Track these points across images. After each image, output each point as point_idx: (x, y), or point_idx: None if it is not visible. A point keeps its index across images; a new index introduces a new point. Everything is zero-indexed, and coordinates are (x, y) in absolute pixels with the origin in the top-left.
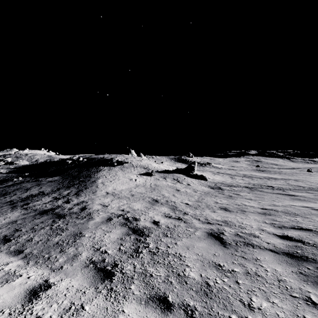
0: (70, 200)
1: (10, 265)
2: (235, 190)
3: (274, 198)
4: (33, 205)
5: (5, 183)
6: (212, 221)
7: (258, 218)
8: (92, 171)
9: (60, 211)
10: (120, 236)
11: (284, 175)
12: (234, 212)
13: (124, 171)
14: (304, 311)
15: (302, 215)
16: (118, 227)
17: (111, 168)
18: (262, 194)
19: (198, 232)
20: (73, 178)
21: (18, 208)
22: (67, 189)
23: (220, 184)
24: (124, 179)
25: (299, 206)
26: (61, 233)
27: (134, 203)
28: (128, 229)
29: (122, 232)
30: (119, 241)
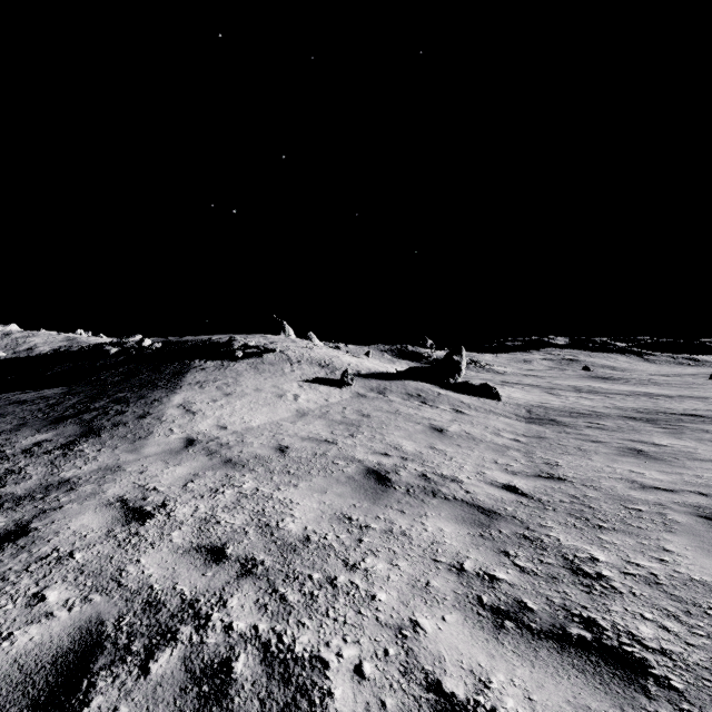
0: (9, 478)
1: None
2: (612, 426)
3: None
4: None
5: None
6: None
7: None
8: (167, 371)
9: None
10: None
11: (671, 387)
12: None
13: (262, 373)
14: None
15: None
16: None
17: (225, 365)
18: None
19: None
20: (101, 391)
21: None
22: (49, 427)
23: (542, 409)
24: (261, 395)
25: None
26: None
27: (287, 491)
28: None
29: None
30: None
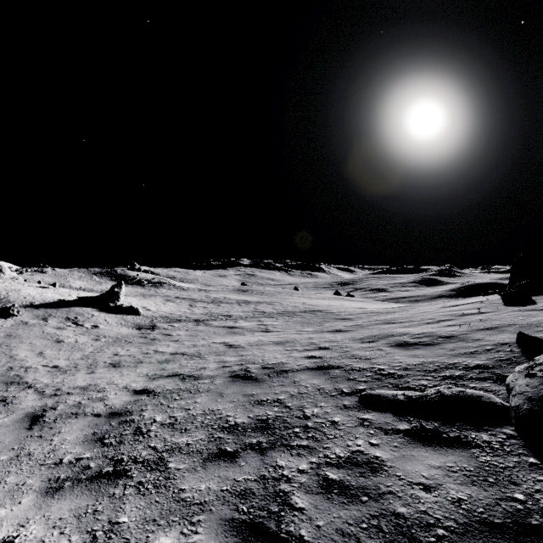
0: None
1: None
2: (175, 327)
3: (208, 335)
4: None
5: None
6: (66, 390)
7: (147, 370)
8: None
9: None
10: None
11: (265, 296)
12: (123, 368)
13: None
14: (33, 477)
15: (204, 355)
16: None
17: None
18: (202, 330)
19: (10, 417)
20: None
21: None
22: None
23: (162, 318)
24: None
25: (217, 344)
26: None
27: None
28: None
29: None
30: None
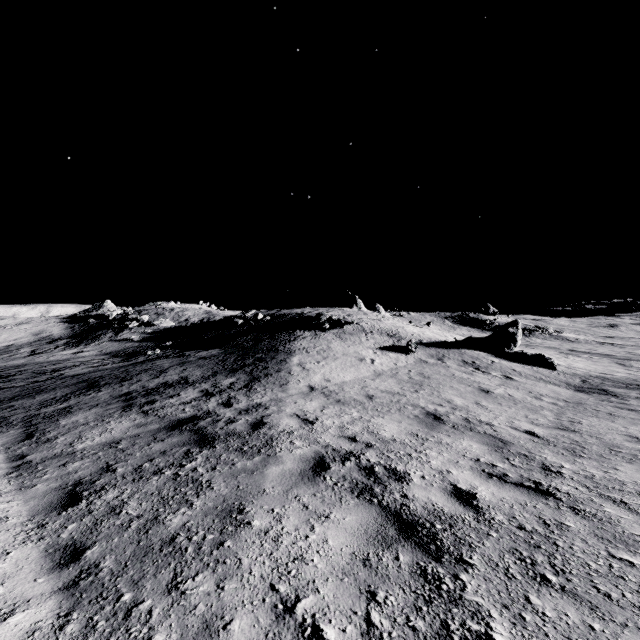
0: (232, 401)
1: (9, 624)
2: None
3: None
4: (160, 407)
5: (133, 359)
6: None
7: None
8: (280, 339)
9: (209, 427)
10: (360, 546)
11: None
12: None
13: (345, 341)
14: None
15: None
16: (347, 502)
17: (318, 335)
18: None
19: None
20: (244, 352)
21: (133, 410)
22: (231, 375)
23: (599, 379)
24: (348, 358)
25: None
26: (192, 500)
27: (378, 419)
28: (381, 516)
29: (364, 525)
30: (362, 574)
